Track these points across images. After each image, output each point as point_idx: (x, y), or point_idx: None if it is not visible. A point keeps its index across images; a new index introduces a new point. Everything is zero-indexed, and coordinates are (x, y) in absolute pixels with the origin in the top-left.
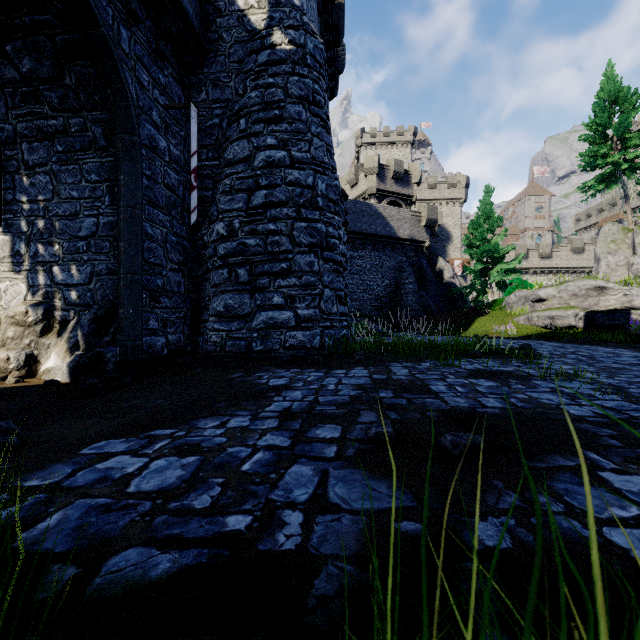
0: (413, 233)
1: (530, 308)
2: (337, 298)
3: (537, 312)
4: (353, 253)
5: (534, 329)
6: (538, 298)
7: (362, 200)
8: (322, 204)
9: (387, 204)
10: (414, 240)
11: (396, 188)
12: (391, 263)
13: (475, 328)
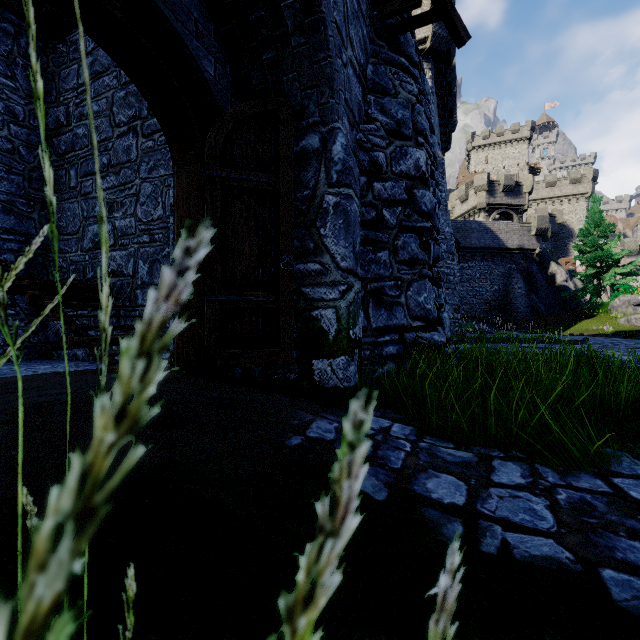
0: (522, 242)
1: (632, 311)
2: (453, 309)
3: (635, 315)
4: (463, 264)
5: (632, 329)
6: (638, 302)
7: (472, 214)
8: (444, 257)
9: (497, 214)
10: (523, 249)
11: (506, 200)
12: (500, 271)
13: (577, 328)
